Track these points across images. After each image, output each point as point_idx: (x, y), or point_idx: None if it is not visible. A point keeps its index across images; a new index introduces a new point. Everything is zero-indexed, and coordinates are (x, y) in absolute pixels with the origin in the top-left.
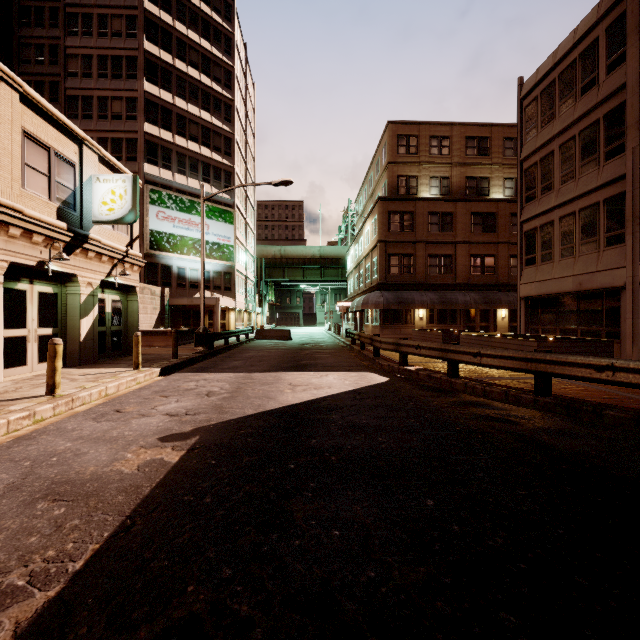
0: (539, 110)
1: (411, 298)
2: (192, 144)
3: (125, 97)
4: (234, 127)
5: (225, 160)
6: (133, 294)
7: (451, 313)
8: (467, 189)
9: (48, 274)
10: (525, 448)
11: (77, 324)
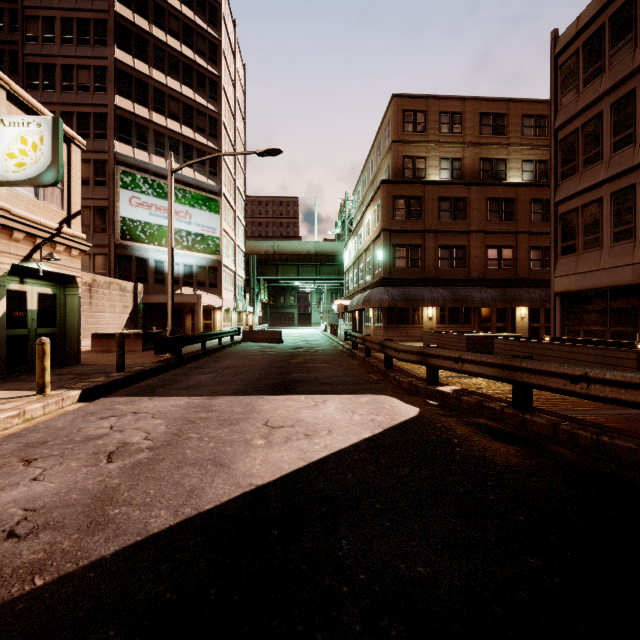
0: (581, 65)
1: (420, 295)
2: (172, 123)
3: (93, 66)
4: (220, 106)
5: (210, 142)
6: (73, 286)
7: (464, 312)
8: (481, 172)
9: None
10: None
11: None
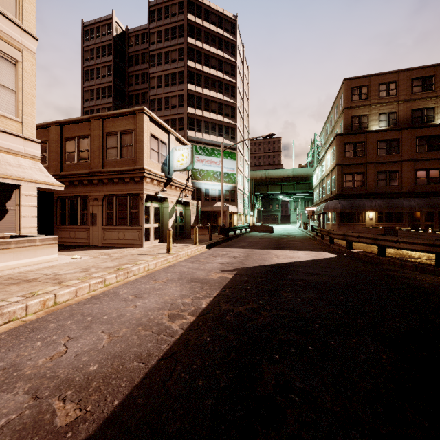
0: None
1: (362, 204)
2: (212, 115)
3: (178, 95)
4: (236, 99)
5: (231, 121)
6: (188, 206)
7: (397, 215)
8: (413, 119)
9: (157, 198)
10: (407, 288)
11: (167, 222)
